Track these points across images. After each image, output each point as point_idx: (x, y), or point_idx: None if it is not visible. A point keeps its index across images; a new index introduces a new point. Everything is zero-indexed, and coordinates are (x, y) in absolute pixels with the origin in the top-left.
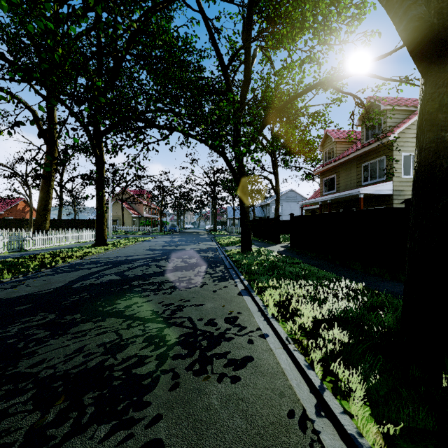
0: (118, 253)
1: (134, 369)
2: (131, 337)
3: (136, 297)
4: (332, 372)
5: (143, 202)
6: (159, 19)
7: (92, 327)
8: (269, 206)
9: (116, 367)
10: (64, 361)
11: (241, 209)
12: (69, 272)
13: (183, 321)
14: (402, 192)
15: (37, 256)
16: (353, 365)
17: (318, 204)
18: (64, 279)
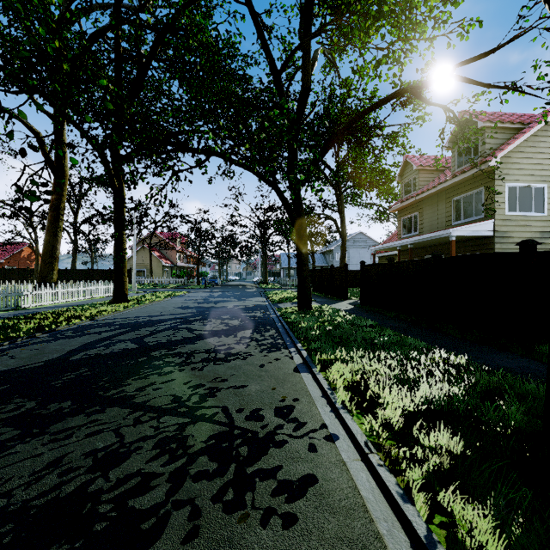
0: (141, 312)
1: (131, 499)
2: (136, 440)
3: (154, 375)
4: (441, 506)
5: (177, 248)
6: (194, 12)
7: (82, 423)
8: (333, 252)
9: (105, 494)
10: (28, 483)
11: (297, 256)
12: (72, 338)
13: (214, 413)
14: (506, 233)
15: (35, 316)
16: (476, 498)
17: (395, 249)
18: (62, 348)
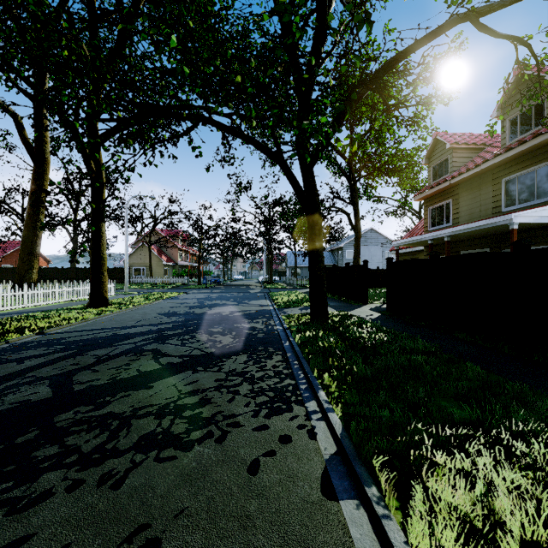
0: (112, 321)
1: None
2: None
3: None
4: None
5: (178, 246)
6: None
7: None
8: (342, 250)
9: None
10: None
11: (310, 250)
12: None
13: None
14: None
15: None
16: None
17: (423, 244)
18: None
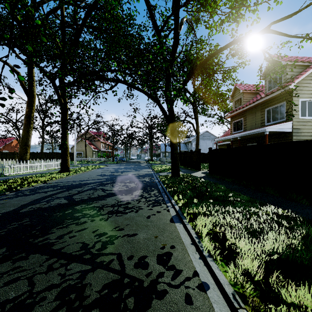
0: (75, 178)
1: None
2: (43, 290)
3: (73, 225)
4: None
5: (101, 140)
6: None
7: (6, 270)
8: (191, 143)
9: None
10: None
11: (171, 144)
12: (27, 196)
13: (111, 260)
14: (300, 130)
15: (10, 181)
16: None
17: (229, 140)
18: (18, 203)
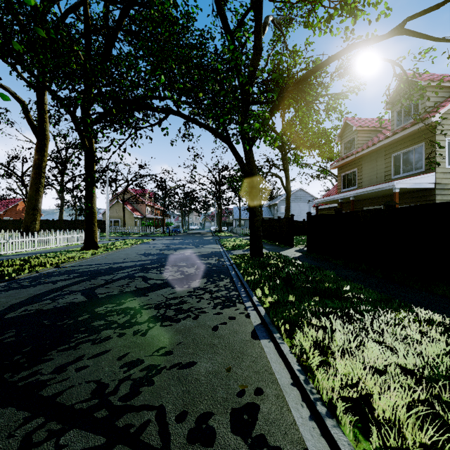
0: (105, 259)
1: None
2: None
3: (87, 343)
4: None
5: (146, 202)
6: None
7: None
8: (277, 206)
9: None
10: None
11: (250, 207)
12: (24, 288)
13: (144, 423)
14: (447, 185)
15: (3, 263)
16: None
17: (336, 202)
18: (6, 301)
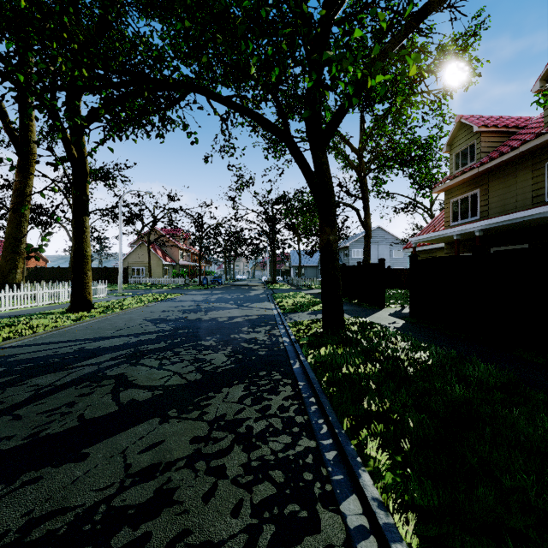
0: (86, 330)
1: None
2: None
3: None
4: None
5: (179, 245)
6: None
7: None
8: (348, 249)
9: None
10: None
11: (322, 245)
12: None
13: None
14: None
15: None
16: None
17: (445, 240)
18: None
